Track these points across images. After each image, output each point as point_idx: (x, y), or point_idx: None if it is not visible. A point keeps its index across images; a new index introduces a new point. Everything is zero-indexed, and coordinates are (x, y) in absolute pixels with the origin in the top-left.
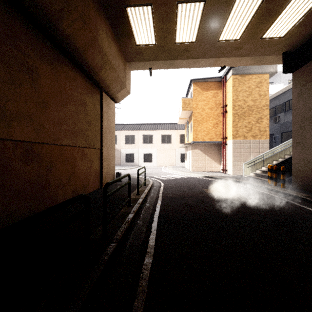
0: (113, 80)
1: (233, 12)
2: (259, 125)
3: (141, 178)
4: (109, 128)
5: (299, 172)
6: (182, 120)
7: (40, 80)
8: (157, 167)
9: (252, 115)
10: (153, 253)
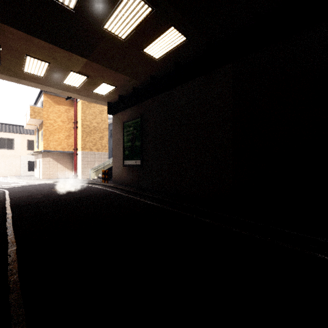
0: None
1: (70, 75)
2: (101, 141)
3: None
4: None
5: (115, 173)
6: (31, 125)
7: None
8: None
9: (96, 133)
10: (11, 214)
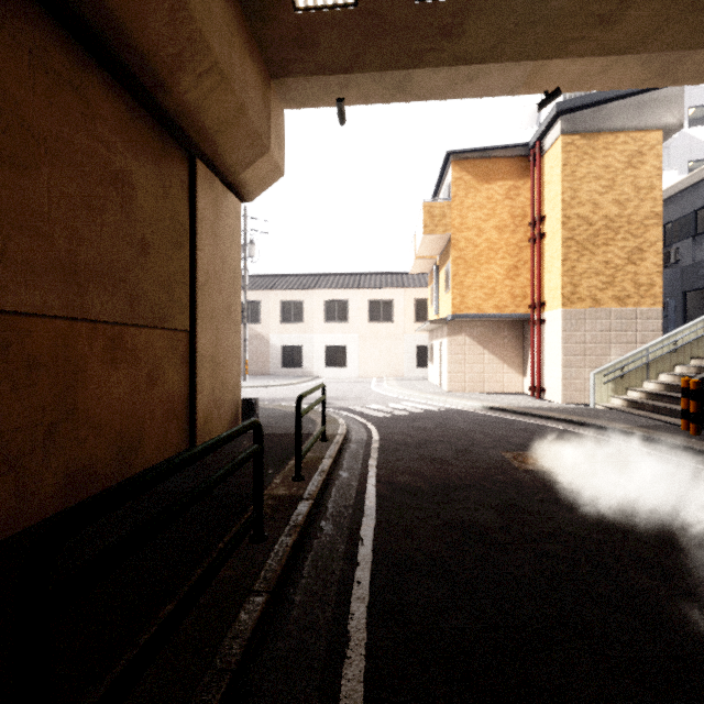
0: (227, 119)
1: None
2: (635, 268)
3: (316, 412)
4: (222, 271)
5: None
6: (423, 261)
7: None
8: (358, 380)
9: (615, 242)
10: None
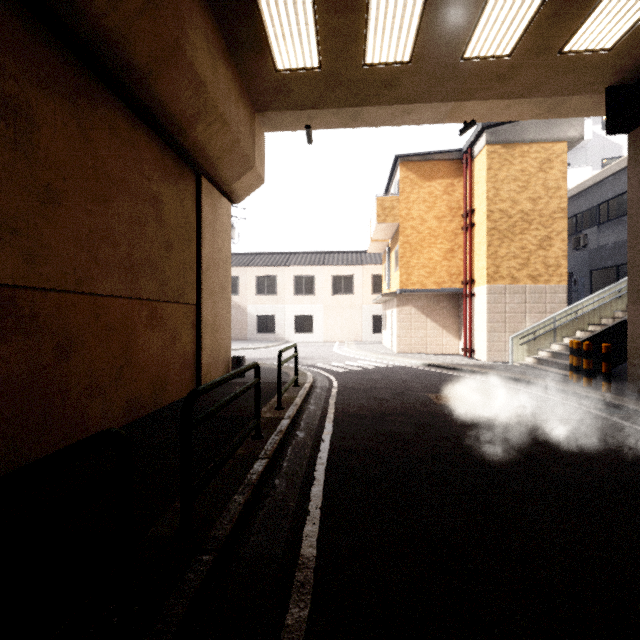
0: (225, 149)
1: None
2: (545, 252)
3: (289, 368)
4: (218, 259)
5: None
6: (377, 243)
7: (39, 135)
8: (323, 344)
9: (529, 231)
10: (312, 586)
